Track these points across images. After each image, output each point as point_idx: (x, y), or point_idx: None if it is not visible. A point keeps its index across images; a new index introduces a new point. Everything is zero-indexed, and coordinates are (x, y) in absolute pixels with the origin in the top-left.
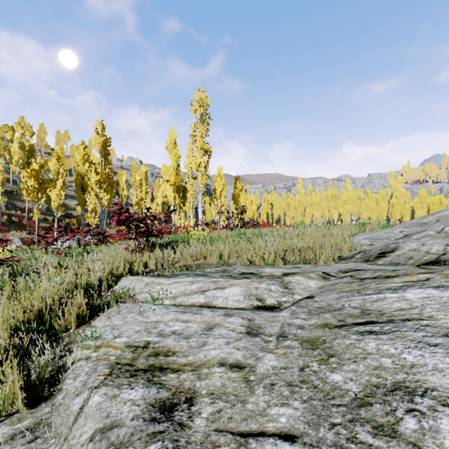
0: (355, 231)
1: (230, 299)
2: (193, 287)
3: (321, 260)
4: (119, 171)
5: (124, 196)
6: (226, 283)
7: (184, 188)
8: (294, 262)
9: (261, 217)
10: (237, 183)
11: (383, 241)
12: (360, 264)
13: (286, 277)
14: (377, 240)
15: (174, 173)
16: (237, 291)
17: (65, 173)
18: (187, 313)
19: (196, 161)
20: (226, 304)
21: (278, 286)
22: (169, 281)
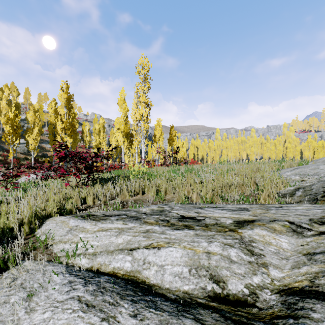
0: (275, 168)
1: (168, 271)
2: (120, 240)
3: (262, 198)
4: (84, 122)
5: (87, 141)
6: (162, 238)
7: (131, 134)
8: (235, 201)
9: (189, 157)
10: (172, 130)
11: (313, 177)
12: (324, 208)
13: (243, 230)
14: (307, 176)
15: (123, 123)
16: (178, 256)
17: (40, 123)
18: (93, 311)
19: (140, 112)
20: (162, 280)
21: (239, 250)
22: (94, 227)
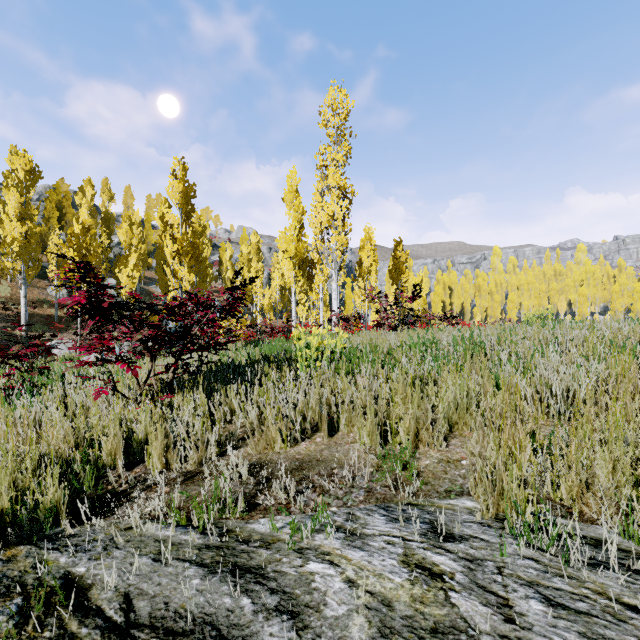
0: None
1: None
2: None
3: None
4: (223, 244)
5: (228, 280)
6: None
7: (310, 262)
8: None
9: (433, 309)
10: (398, 250)
11: None
12: None
13: None
14: None
15: (295, 239)
16: None
17: (140, 245)
18: None
19: (328, 209)
20: None
21: None
22: None
